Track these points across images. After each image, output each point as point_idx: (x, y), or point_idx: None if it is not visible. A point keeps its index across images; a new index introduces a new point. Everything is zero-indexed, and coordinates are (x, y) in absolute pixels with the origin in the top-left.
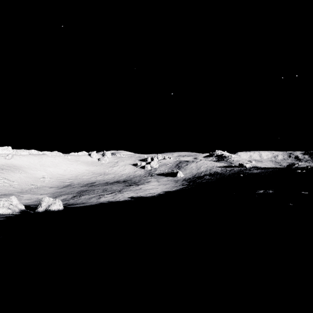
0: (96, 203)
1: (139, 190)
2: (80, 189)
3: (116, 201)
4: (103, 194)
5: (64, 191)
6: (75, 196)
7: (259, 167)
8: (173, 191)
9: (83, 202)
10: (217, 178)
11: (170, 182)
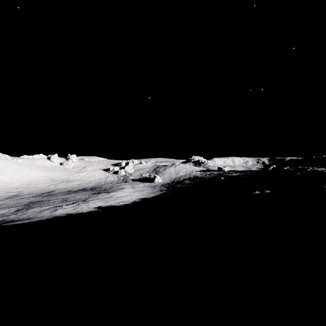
0: (48, 217)
1: (109, 198)
2: (31, 199)
3: (77, 213)
4: (62, 205)
5: (6, 203)
6: (20, 209)
7: (237, 171)
8: (151, 198)
9: (29, 217)
10: (198, 182)
11: (147, 188)
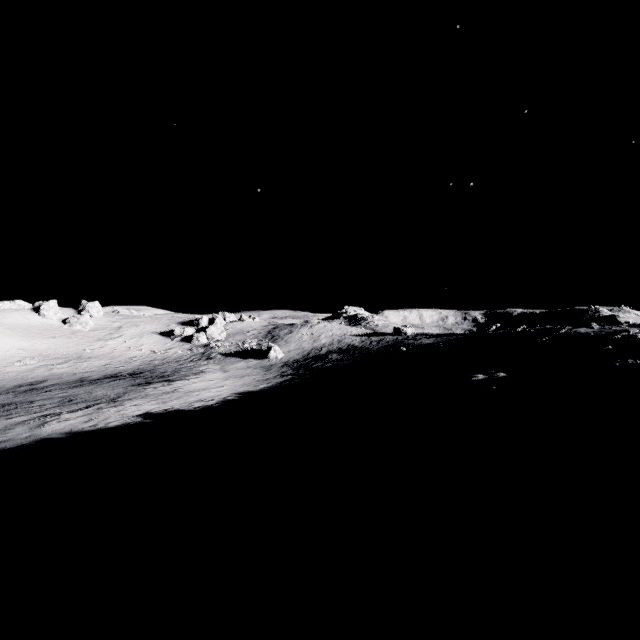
0: (22, 441)
1: (170, 394)
2: None
3: (94, 429)
4: (59, 412)
5: None
6: None
7: (430, 335)
8: (261, 391)
9: None
10: (356, 358)
11: (253, 370)
